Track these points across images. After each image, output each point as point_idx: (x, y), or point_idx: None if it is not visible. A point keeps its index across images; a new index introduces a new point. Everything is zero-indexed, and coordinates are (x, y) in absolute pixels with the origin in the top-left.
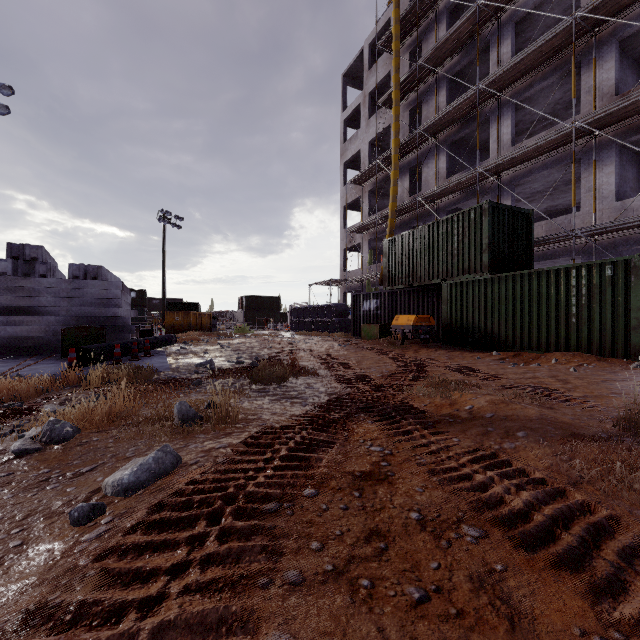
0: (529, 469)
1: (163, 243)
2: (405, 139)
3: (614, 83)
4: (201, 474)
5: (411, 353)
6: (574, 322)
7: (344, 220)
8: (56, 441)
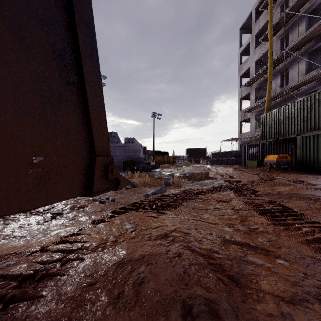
0: (285, 204)
1: (153, 126)
2: (276, 57)
3: None
4: (171, 193)
5: (274, 175)
6: None
7: (240, 106)
8: (133, 187)
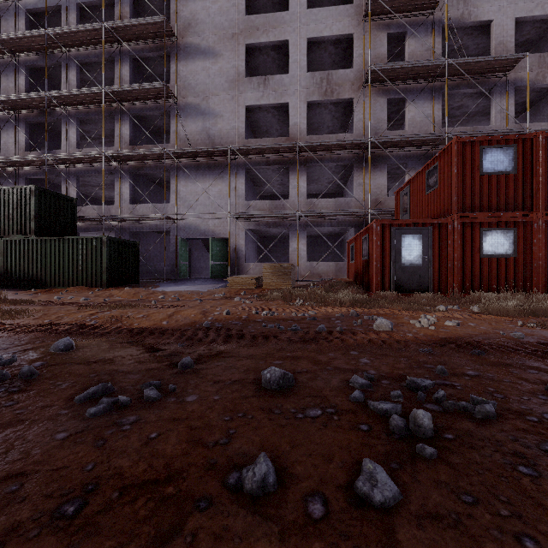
0: None
1: None
2: None
3: (130, 138)
4: None
5: None
6: (81, 269)
7: None
8: None
